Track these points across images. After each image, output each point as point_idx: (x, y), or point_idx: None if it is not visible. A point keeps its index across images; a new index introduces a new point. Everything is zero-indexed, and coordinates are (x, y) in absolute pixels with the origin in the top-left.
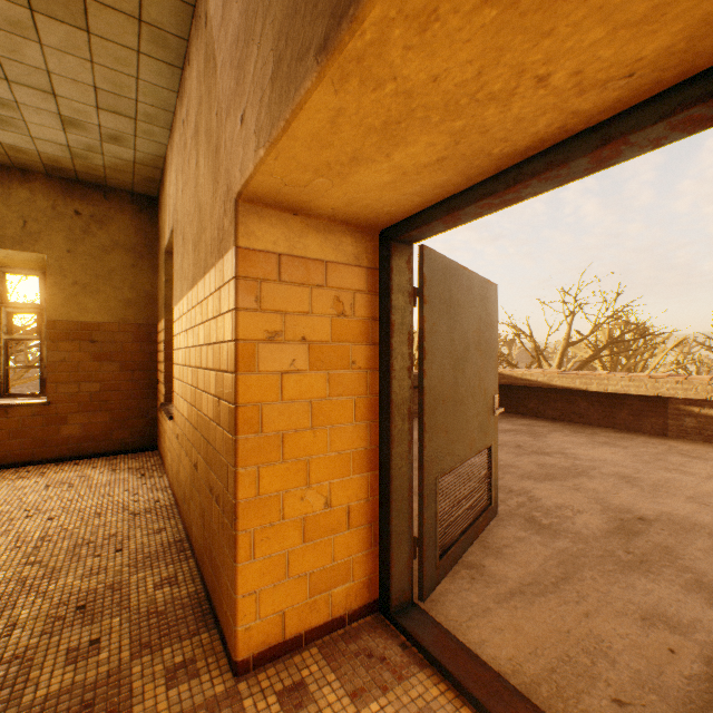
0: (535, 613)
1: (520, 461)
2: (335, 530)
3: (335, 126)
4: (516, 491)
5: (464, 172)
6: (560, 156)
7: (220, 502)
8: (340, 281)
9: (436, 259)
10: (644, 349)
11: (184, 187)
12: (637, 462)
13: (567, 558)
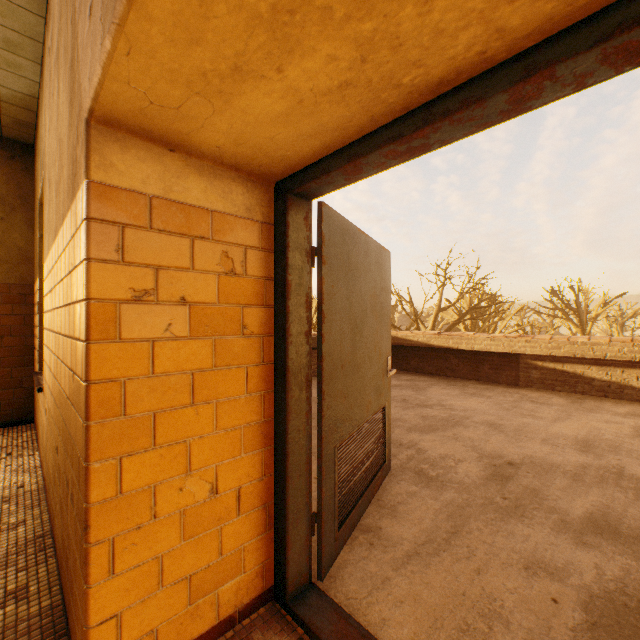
0: (432, 576)
1: (407, 415)
2: (223, 519)
3: (205, 3)
4: (405, 445)
5: (368, 108)
6: (477, 92)
7: (73, 502)
8: (229, 234)
9: (335, 218)
10: (495, 314)
11: (50, 125)
12: (500, 410)
13: (455, 510)
